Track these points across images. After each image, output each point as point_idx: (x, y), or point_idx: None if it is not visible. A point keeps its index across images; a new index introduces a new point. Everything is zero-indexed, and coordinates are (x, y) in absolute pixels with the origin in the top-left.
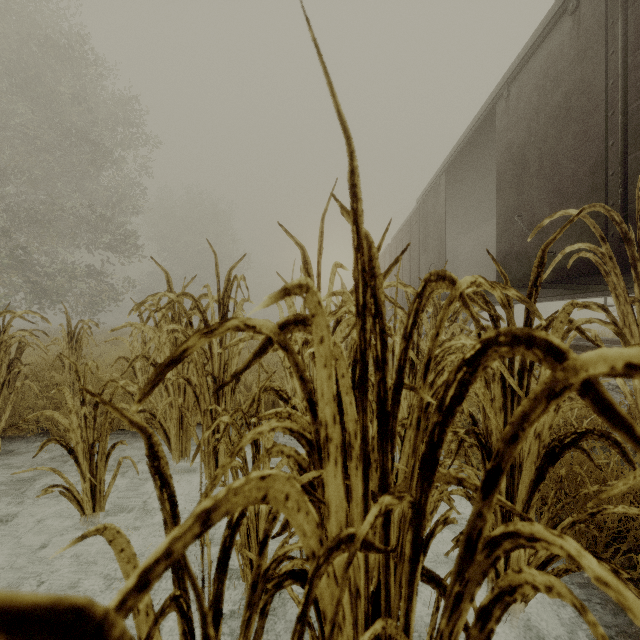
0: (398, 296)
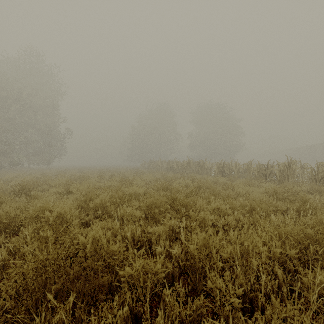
0: (301, 159)
